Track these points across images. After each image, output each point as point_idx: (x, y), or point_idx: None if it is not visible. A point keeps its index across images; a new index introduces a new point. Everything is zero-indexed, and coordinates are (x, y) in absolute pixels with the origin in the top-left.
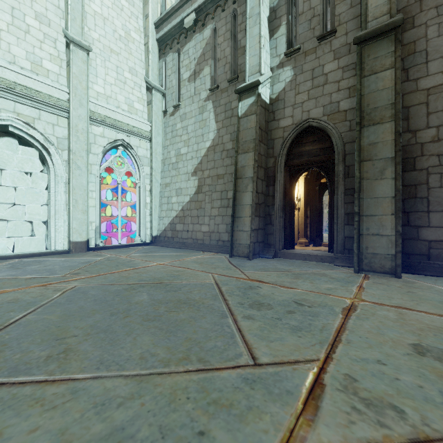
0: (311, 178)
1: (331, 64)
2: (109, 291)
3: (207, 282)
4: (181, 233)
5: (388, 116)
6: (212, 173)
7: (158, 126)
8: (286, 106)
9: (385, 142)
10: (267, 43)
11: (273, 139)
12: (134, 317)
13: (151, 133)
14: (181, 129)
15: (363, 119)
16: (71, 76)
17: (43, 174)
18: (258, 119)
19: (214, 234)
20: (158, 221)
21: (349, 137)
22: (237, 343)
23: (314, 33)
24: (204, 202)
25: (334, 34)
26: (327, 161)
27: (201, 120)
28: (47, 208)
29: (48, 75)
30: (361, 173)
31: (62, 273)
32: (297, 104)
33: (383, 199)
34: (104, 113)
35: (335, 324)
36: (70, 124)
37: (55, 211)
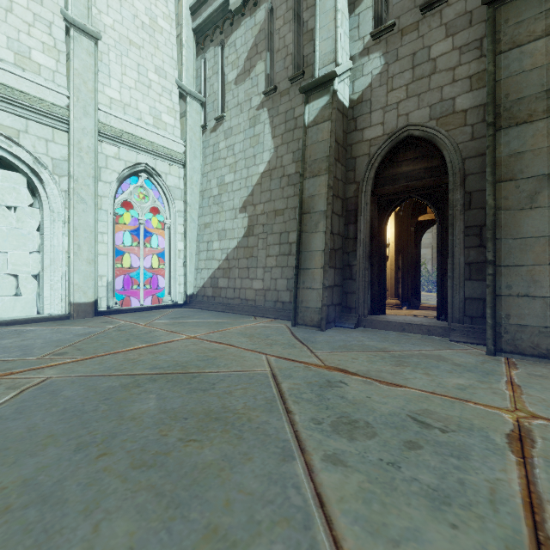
0: (405, 216)
1: (441, 43)
2: (95, 390)
3: (258, 372)
4: (224, 291)
5: (542, 110)
6: (268, 208)
7: (194, 146)
8: (374, 110)
9: (538, 150)
10: (346, 22)
11: (355, 157)
12: (117, 456)
13: (186, 156)
14: (225, 150)
15: (499, 117)
16: (72, 73)
17: (34, 210)
18: (333, 127)
19: (270, 293)
20: (195, 275)
21: (471, 149)
22: (318, 549)
23: (415, 1)
24: (256, 248)
25: (447, 0)
26: (436, 187)
27: (253, 135)
28: (39, 256)
29: (39, 72)
30: (497, 200)
31: (41, 352)
32: (390, 106)
33: (534, 240)
34: (120, 127)
35: (513, 484)
36: (70, 140)
37: (49, 261)
